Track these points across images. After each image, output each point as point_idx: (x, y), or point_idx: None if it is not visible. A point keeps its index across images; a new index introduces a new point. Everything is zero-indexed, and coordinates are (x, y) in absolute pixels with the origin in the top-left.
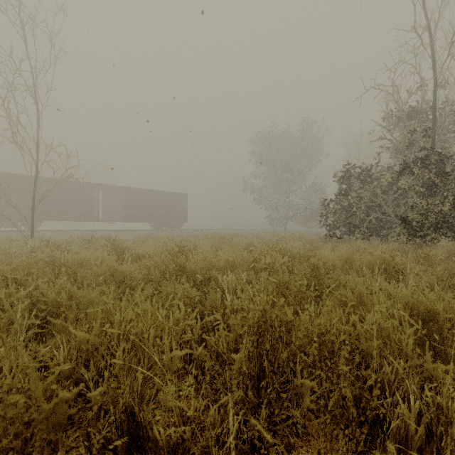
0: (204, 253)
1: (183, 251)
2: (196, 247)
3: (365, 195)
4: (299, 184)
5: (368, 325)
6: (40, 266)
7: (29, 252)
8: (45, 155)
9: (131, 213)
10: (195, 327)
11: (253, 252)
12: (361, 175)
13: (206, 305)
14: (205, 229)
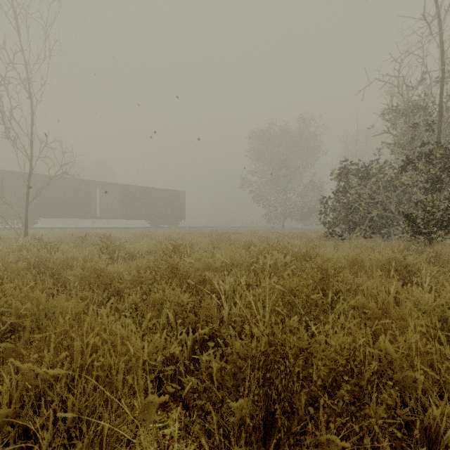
0: (200, 252)
1: (178, 249)
2: (192, 245)
3: (366, 191)
4: (297, 181)
5: (404, 349)
6: (20, 267)
7: (17, 251)
8: (40, 151)
9: (128, 211)
10: (187, 341)
11: (252, 251)
12: (362, 172)
13: (200, 314)
14: (202, 227)
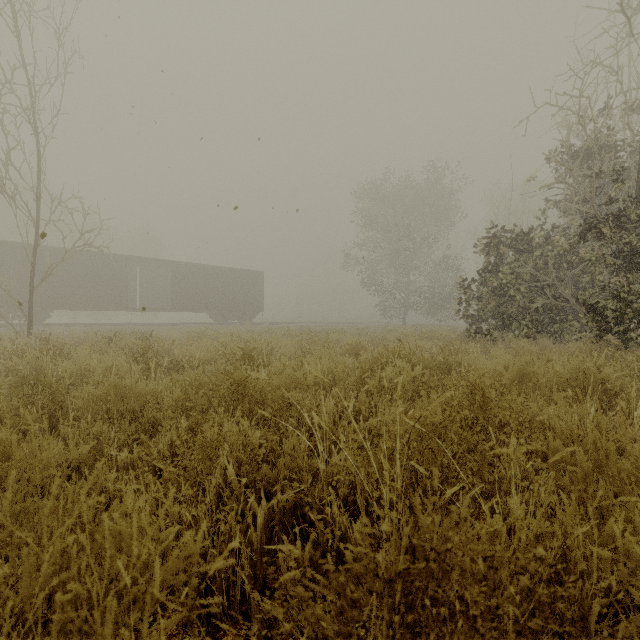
0: (283, 360)
1: (249, 356)
2: (272, 350)
3: (528, 270)
4: (424, 257)
5: None
6: None
7: (9, 358)
8: (51, 212)
9: (181, 299)
10: (257, 513)
11: (363, 359)
12: (521, 242)
13: (279, 466)
14: (288, 323)
